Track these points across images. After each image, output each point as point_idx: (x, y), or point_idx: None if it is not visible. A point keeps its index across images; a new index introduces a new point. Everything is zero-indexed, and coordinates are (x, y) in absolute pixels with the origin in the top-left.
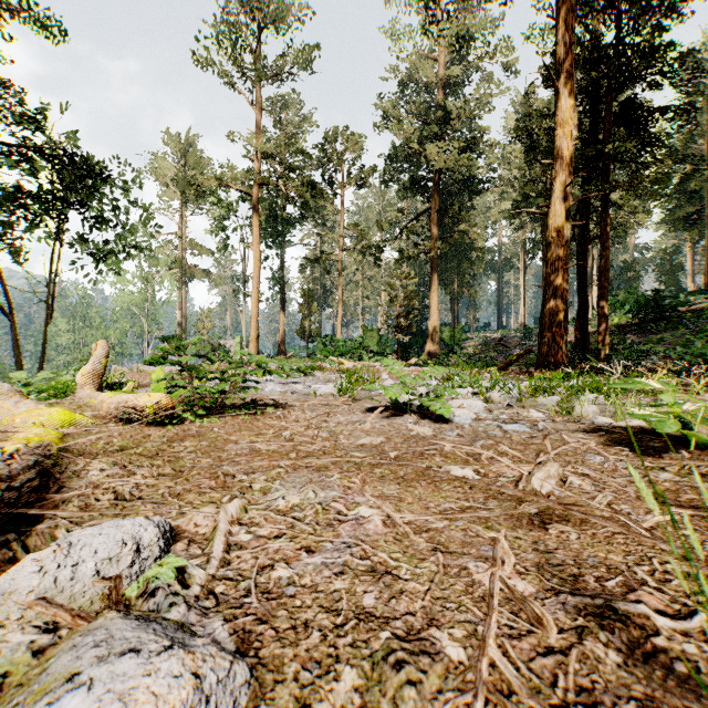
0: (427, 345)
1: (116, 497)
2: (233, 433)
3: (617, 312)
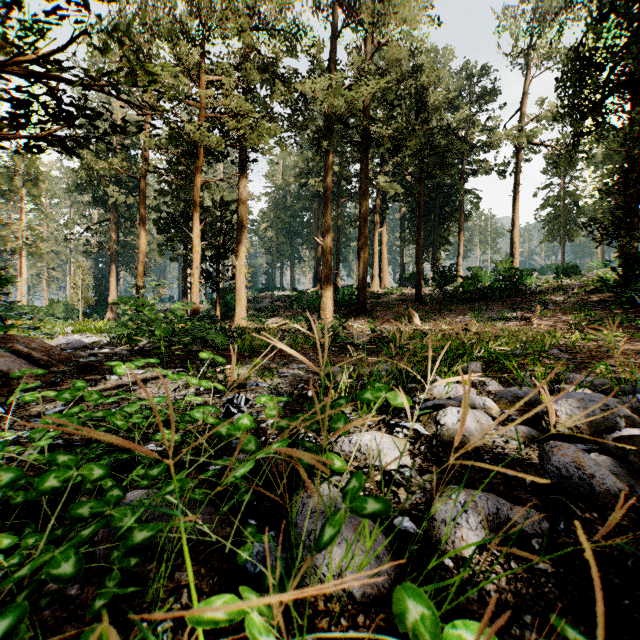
0: (108, 313)
1: None
2: None
3: None
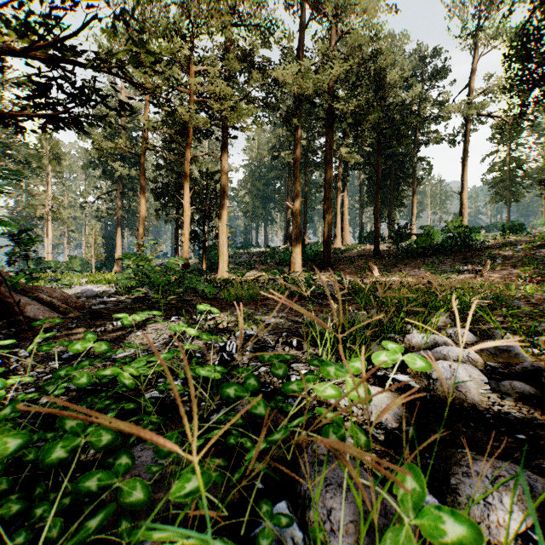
0: (114, 267)
1: None
2: None
3: None
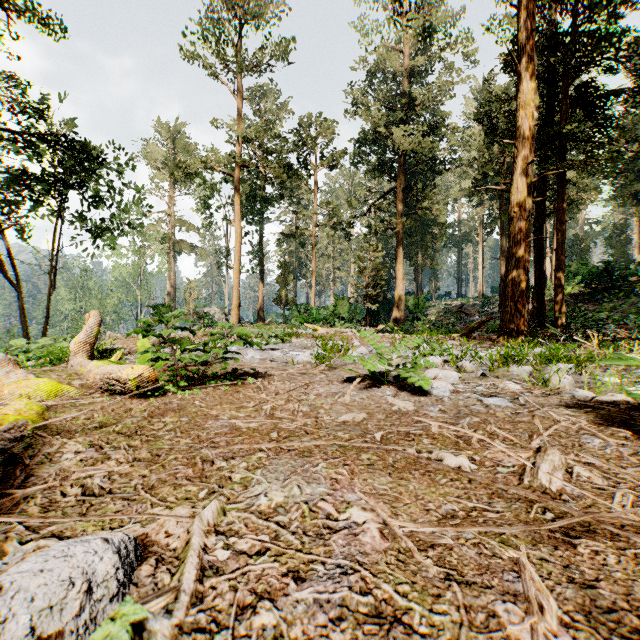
0: (393, 313)
1: (84, 491)
2: (214, 406)
3: (570, 282)
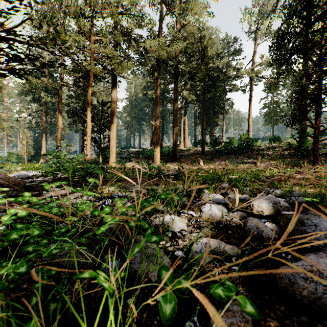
0: (41, 160)
1: None
2: None
3: None
